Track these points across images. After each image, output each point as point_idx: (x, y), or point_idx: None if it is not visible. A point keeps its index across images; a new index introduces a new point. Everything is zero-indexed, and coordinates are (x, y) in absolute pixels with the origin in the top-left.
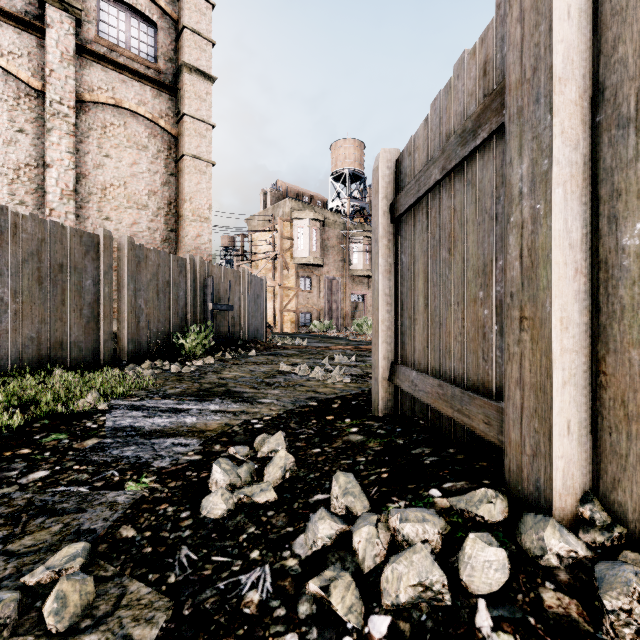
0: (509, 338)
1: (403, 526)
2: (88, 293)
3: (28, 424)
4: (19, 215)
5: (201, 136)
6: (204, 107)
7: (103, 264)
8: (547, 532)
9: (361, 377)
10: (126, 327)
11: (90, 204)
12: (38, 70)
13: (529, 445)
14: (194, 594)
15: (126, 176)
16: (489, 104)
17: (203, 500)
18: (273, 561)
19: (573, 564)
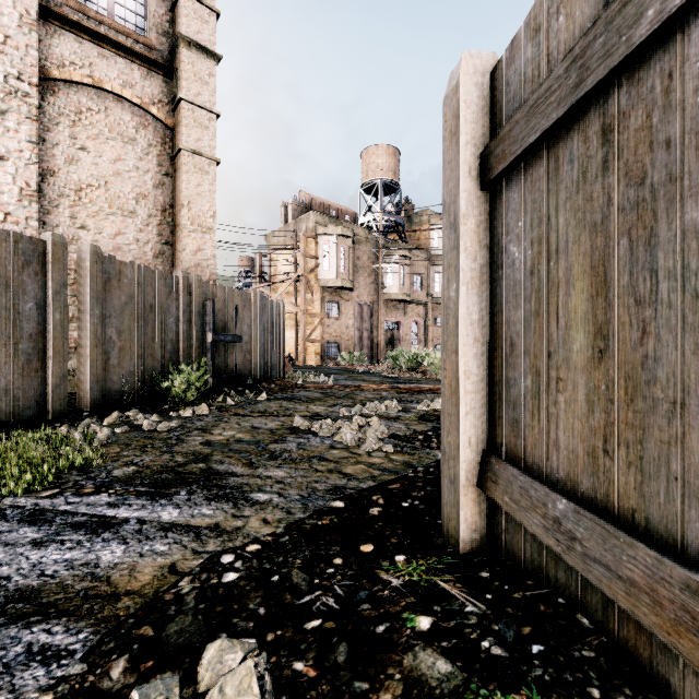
0: None
1: None
2: (28, 320)
3: None
4: None
5: (202, 127)
6: (206, 91)
7: (52, 281)
8: None
9: (408, 441)
10: (88, 366)
11: (60, 209)
12: None
13: None
14: None
15: (108, 175)
16: None
17: None
18: None
19: None
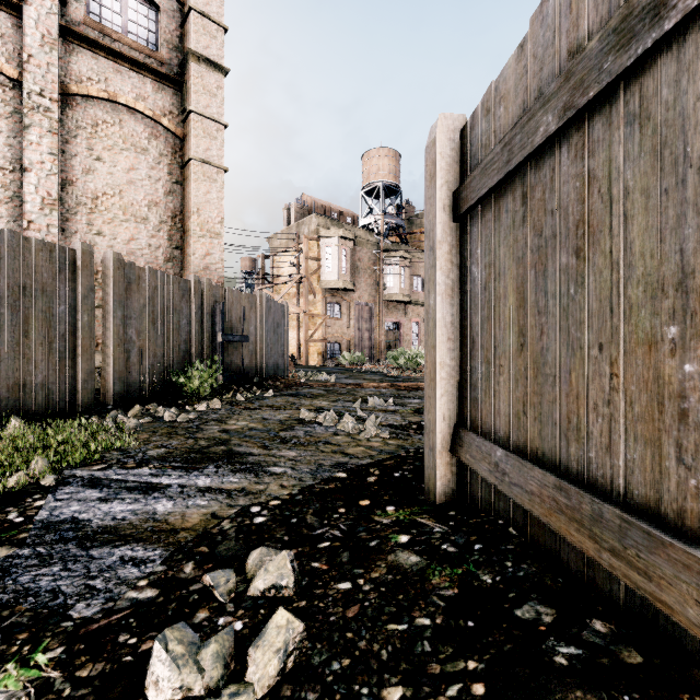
0: None
1: None
2: (61, 322)
3: None
4: None
5: (211, 137)
6: (214, 103)
7: (81, 286)
8: None
9: (403, 429)
10: (112, 364)
11: (78, 216)
12: (14, 55)
13: None
14: None
15: (122, 183)
16: None
17: None
18: None
19: None
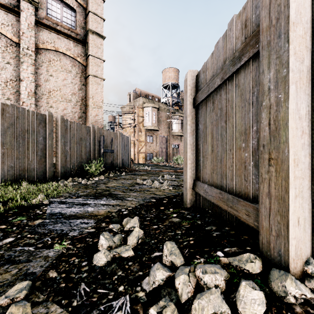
0: (262, 170)
1: (204, 276)
2: (40, 144)
3: (6, 211)
4: (5, 104)
5: (98, 66)
6: (99, 51)
7: (48, 129)
8: (287, 282)
9: (178, 186)
10: (60, 161)
11: (42, 99)
12: (16, 32)
13: (274, 230)
14: (86, 313)
15: (60, 85)
16: (248, 42)
17: (94, 255)
18: (131, 293)
19: (303, 302)
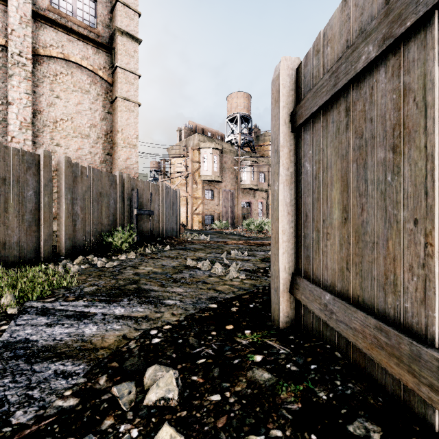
0: None
1: None
2: (29, 202)
3: None
4: None
5: (130, 83)
6: (132, 62)
7: (43, 178)
8: None
9: (254, 272)
10: (64, 229)
11: (44, 134)
12: (2, 29)
13: None
14: None
15: (72, 113)
16: None
17: None
18: None
19: None
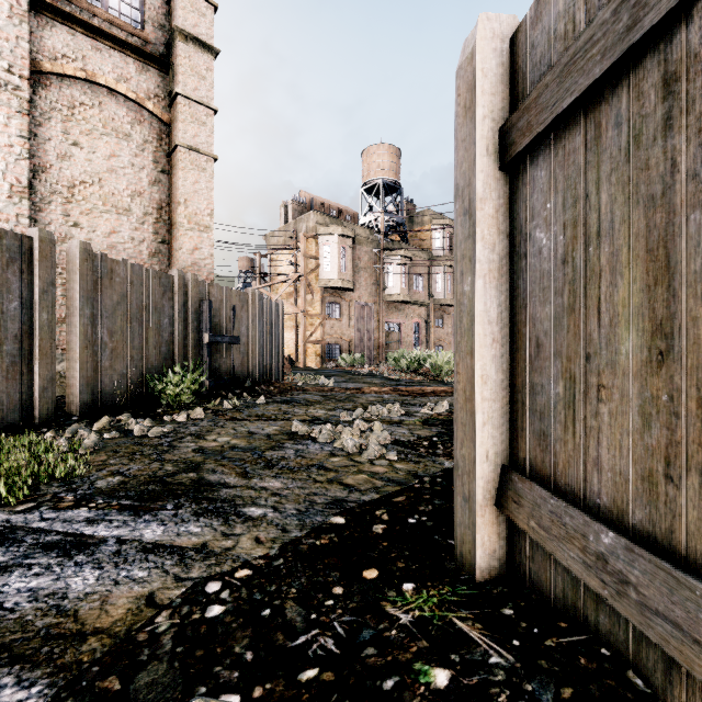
0: None
1: None
2: (13, 321)
3: None
4: None
5: (200, 123)
6: (203, 86)
7: (39, 279)
8: None
9: (412, 447)
10: (78, 368)
11: (52, 206)
12: None
13: None
14: None
15: (102, 171)
16: None
17: None
18: None
19: None
